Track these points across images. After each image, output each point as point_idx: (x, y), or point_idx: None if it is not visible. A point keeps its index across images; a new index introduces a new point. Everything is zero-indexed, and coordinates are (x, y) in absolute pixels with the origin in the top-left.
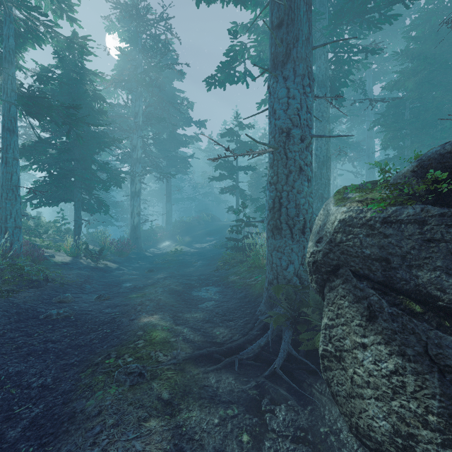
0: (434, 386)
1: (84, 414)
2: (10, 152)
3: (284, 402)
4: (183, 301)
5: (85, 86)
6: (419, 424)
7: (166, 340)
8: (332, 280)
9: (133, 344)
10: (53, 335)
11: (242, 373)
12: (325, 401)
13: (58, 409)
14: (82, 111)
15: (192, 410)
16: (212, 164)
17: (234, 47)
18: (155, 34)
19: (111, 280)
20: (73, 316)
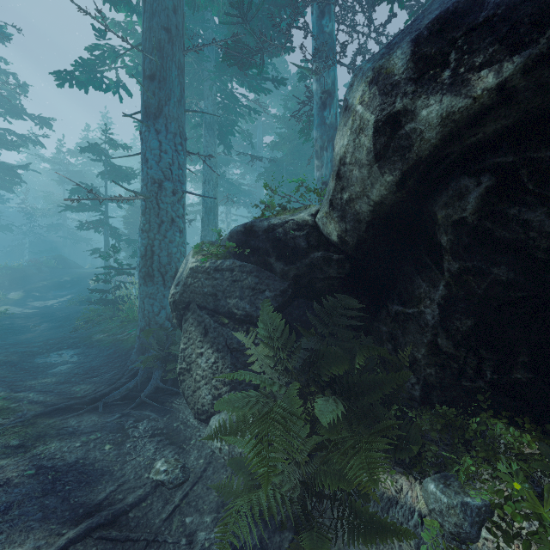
0: (228, 361)
1: None
2: None
3: (147, 419)
4: (23, 370)
5: None
6: (223, 386)
7: (3, 407)
8: (187, 313)
9: None
10: None
11: (107, 412)
12: (182, 408)
13: None
14: None
15: (51, 444)
16: (64, 183)
17: (101, 46)
18: None
19: None
20: None
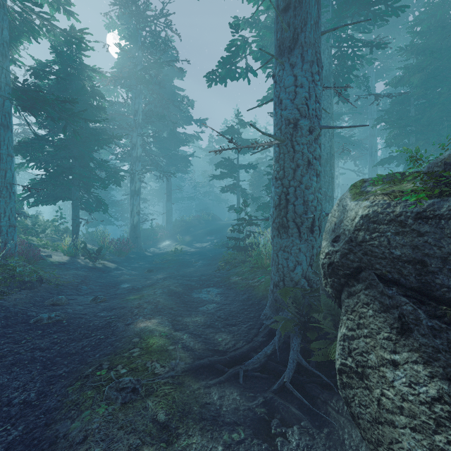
0: None
1: (67, 440)
2: (4, 148)
3: (296, 424)
4: (183, 303)
5: (83, 82)
6: None
7: (164, 348)
8: (352, 284)
9: (128, 352)
10: (42, 342)
11: (248, 386)
12: (344, 422)
13: (39, 432)
14: (80, 107)
15: (192, 435)
16: (212, 163)
17: (235, 42)
18: (154, 30)
19: (109, 281)
20: (65, 320)
